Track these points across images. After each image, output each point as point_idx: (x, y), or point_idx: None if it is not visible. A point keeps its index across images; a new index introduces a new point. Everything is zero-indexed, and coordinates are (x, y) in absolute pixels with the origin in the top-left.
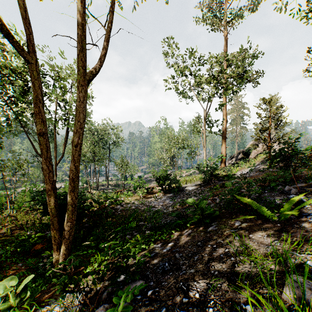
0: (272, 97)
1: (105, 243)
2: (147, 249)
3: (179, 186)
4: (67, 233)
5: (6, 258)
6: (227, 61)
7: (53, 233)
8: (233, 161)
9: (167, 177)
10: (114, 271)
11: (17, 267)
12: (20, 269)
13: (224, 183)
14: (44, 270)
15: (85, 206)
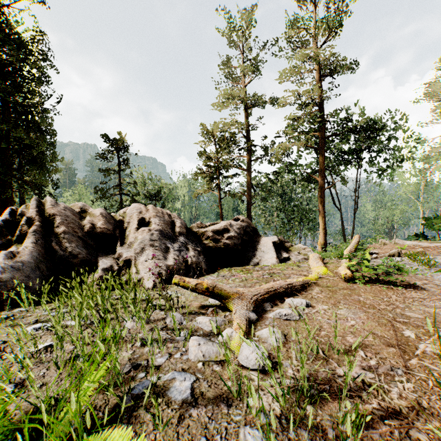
0: None
1: None
2: None
3: None
4: None
5: None
6: None
7: None
8: None
9: None
10: None
11: None
12: None
13: None
14: None
15: None
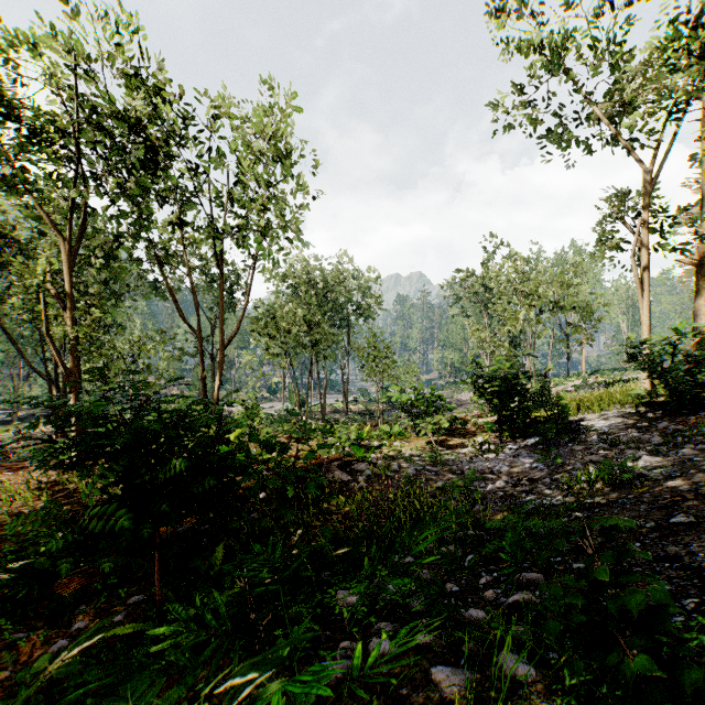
0: None
1: None
2: None
3: (560, 417)
4: None
5: None
6: None
7: None
8: None
9: (518, 384)
10: None
11: None
12: None
13: None
14: None
15: (219, 455)
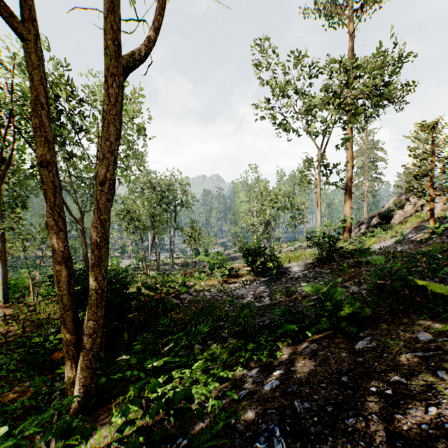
0: (438, 120)
1: (154, 361)
2: (230, 379)
3: (279, 267)
4: (87, 339)
5: (9, 372)
6: (356, 69)
7: (65, 338)
8: (362, 229)
9: (260, 252)
10: (154, 444)
11: (21, 388)
12: (26, 391)
13: (358, 261)
14: (51, 402)
15: (129, 294)
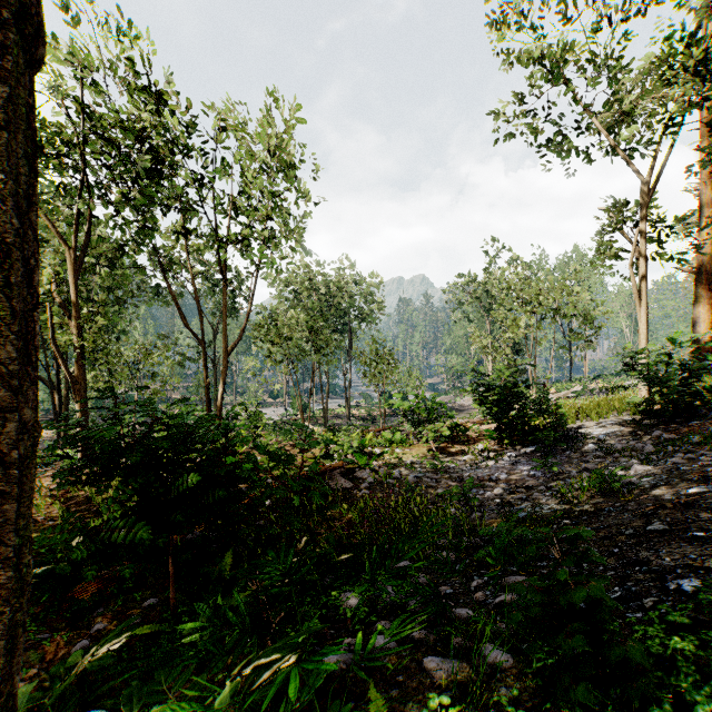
0: None
1: None
2: None
3: (559, 425)
4: None
5: None
6: None
7: None
8: None
9: (517, 393)
10: None
11: None
12: None
13: None
14: None
15: (229, 466)
